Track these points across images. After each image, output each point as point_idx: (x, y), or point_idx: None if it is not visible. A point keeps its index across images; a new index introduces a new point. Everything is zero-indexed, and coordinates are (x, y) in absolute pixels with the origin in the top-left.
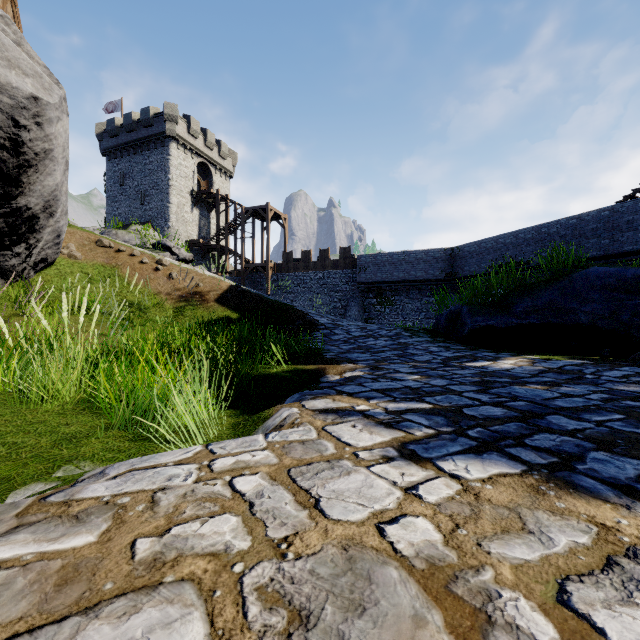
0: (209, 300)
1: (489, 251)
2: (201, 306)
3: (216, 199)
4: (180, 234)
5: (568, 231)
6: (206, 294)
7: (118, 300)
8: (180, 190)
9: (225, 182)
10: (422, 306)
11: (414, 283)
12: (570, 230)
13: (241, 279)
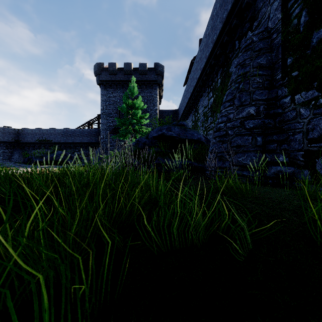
0: None
1: (36, 134)
2: None
3: None
4: None
5: (64, 133)
6: None
7: None
8: None
9: None
10: (1, 153)
11: None
12: (64, 133)
13: None
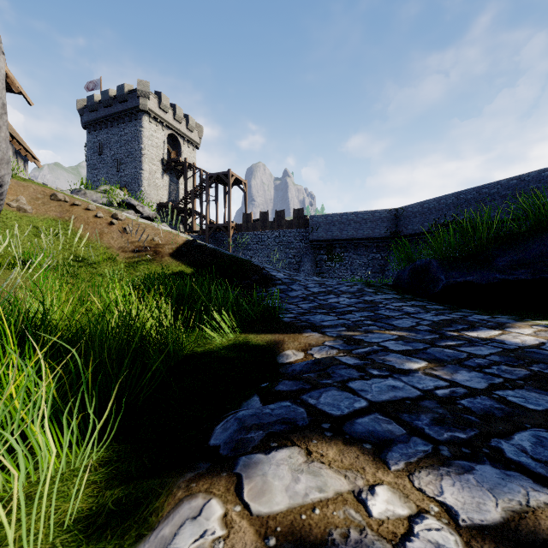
0: (163, 254)
1: (431, 211)
2: (155, 261)
3: (184, 167)
4: (151, 197)
5: (508, 191)
6: (161, 248)
7: (66, 254)
8: (152, 158)
9: (192, 152)
10: (369, 261)
11: (361, 241)
12: (510, 190)
13: (206, 237)
